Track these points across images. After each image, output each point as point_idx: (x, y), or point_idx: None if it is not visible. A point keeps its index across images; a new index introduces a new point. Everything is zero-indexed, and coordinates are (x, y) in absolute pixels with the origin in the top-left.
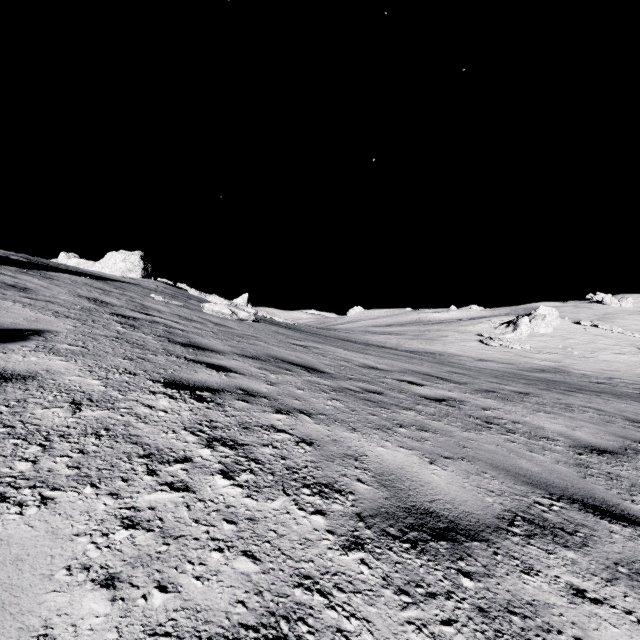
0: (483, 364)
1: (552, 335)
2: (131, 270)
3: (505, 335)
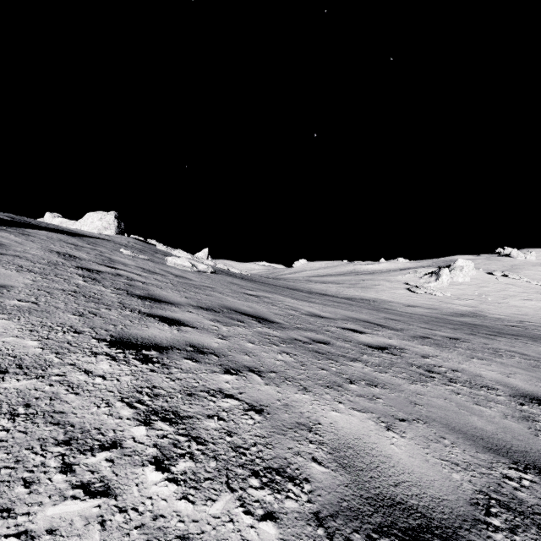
0: (411, 309)
1: (469, 284)
2: (106, 228)
3: (429, 284)
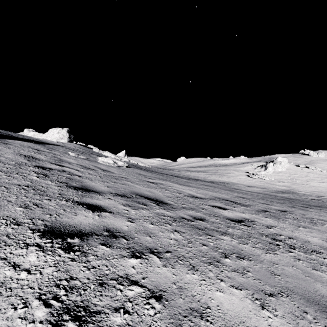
0: (251, 189)
1: (285, 172)
2: (62, 138)
3: (260, 172)
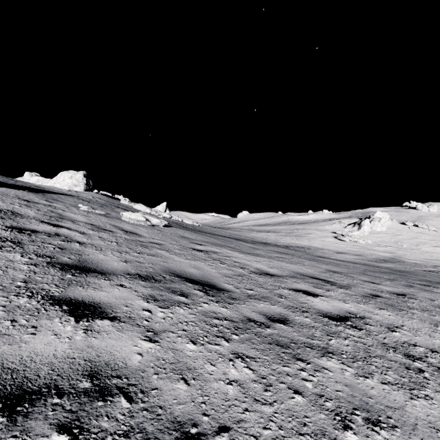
0: (341, 256)
1: (386, 232)
2: (76, 185)
3: (352, 232)
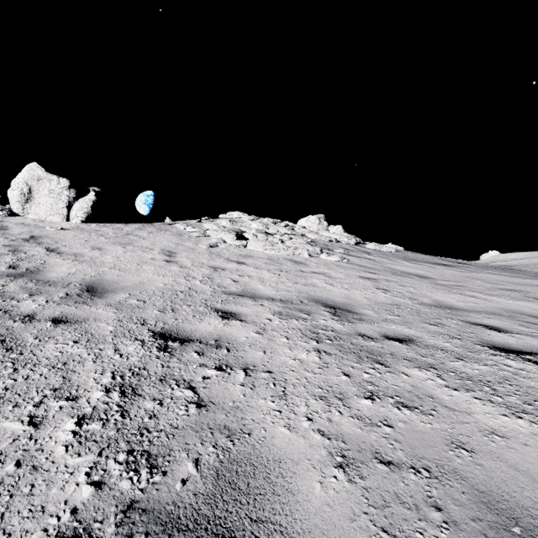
0: None
1: None
2: None
3: None
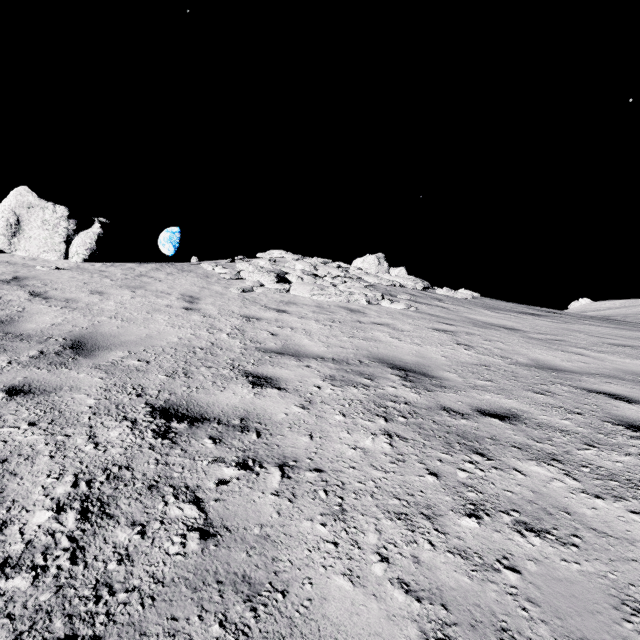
0: None
1: None
2: None
3: None
